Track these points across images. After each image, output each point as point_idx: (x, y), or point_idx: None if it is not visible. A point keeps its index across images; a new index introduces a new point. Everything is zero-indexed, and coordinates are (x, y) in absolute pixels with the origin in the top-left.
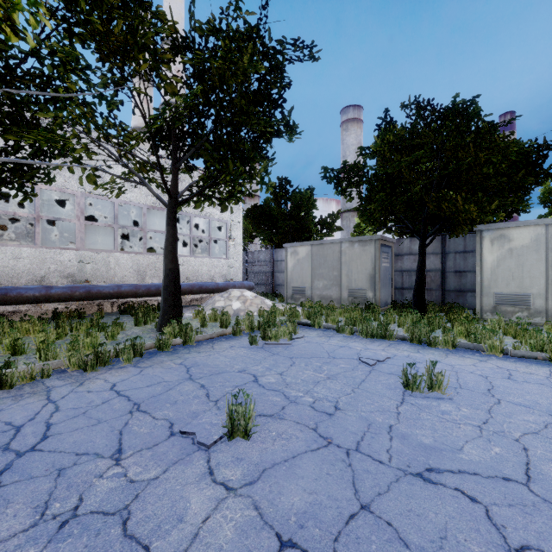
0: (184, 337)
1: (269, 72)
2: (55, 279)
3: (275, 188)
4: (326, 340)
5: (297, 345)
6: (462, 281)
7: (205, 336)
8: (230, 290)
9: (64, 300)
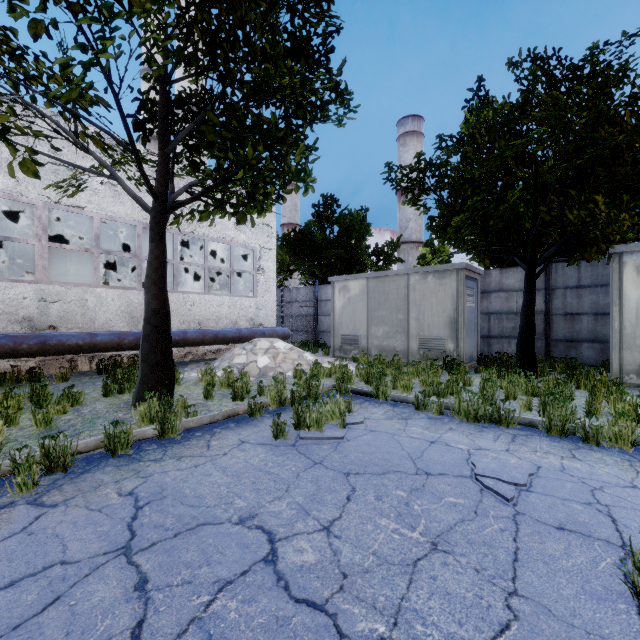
0: (159, 426)
1: (308, 7)
2: (2, 325)
3: (318, 207)
4: (402, 426)
5: (354, 439)
6: (575, 327)
7: (201, 420)
8: (256, 339)
9: (2, 356)
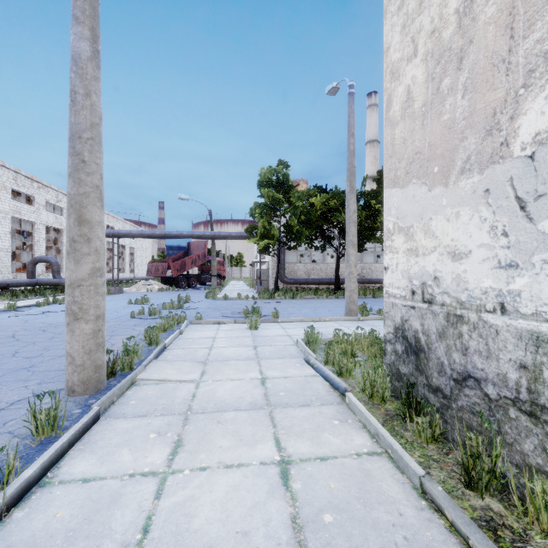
0: None
1: None
2: None
3: None
4: None
5: None
6: None
7: None
8: None
9: (361, 284)
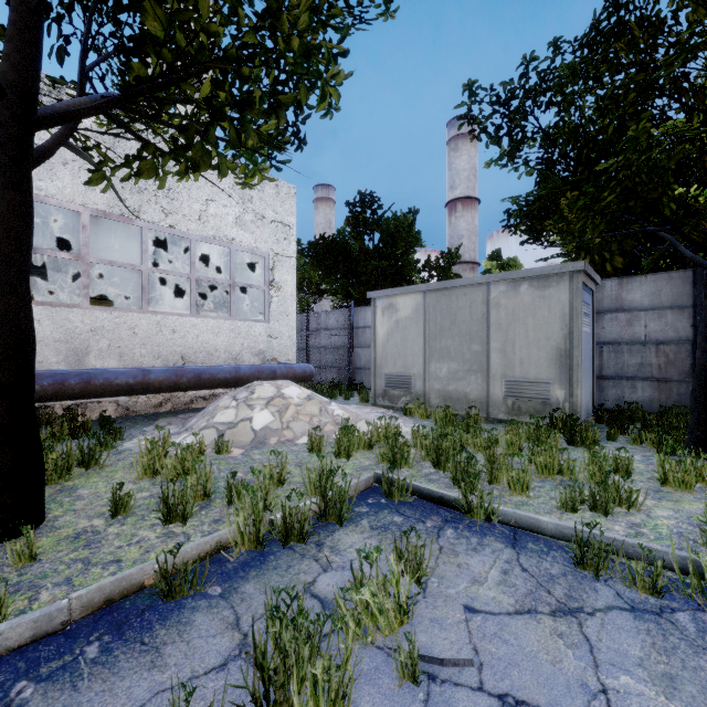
0: None
1: None
2: None
3: (354, 206)
4: (584, 666)
5: None
6: None
7: (0, 639)
8: (255, 382)
9: None
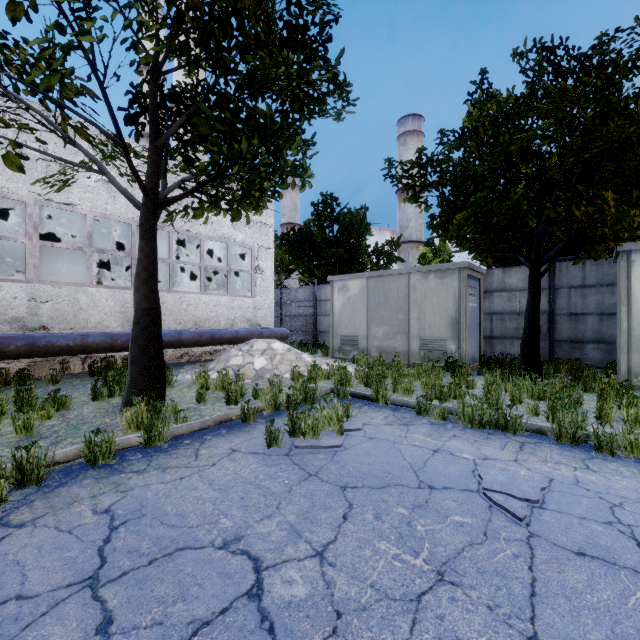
0: (145, 433)
1: None
2: None
3: (318, 206)
4: (402, 433)
5: (352, 447)
6: (580, 328)
7: (191, 426)
8: (253, 340)
9: None
